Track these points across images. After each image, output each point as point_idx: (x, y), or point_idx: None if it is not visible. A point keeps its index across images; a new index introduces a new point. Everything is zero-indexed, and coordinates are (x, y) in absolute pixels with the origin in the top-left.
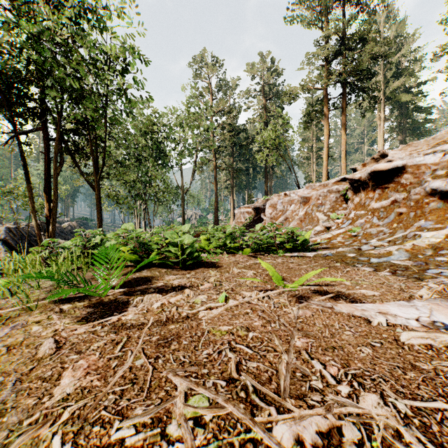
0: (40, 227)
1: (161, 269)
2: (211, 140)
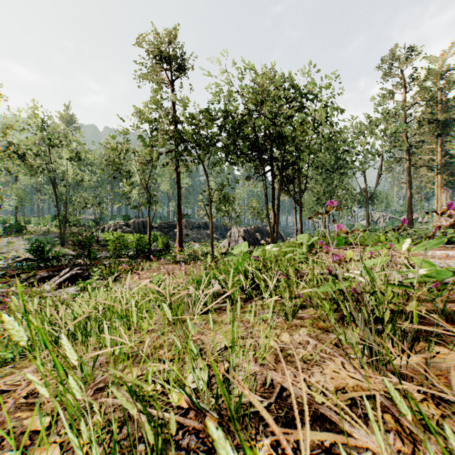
0: (256, 229)
1: (356, 246)
2: (400, 140)
